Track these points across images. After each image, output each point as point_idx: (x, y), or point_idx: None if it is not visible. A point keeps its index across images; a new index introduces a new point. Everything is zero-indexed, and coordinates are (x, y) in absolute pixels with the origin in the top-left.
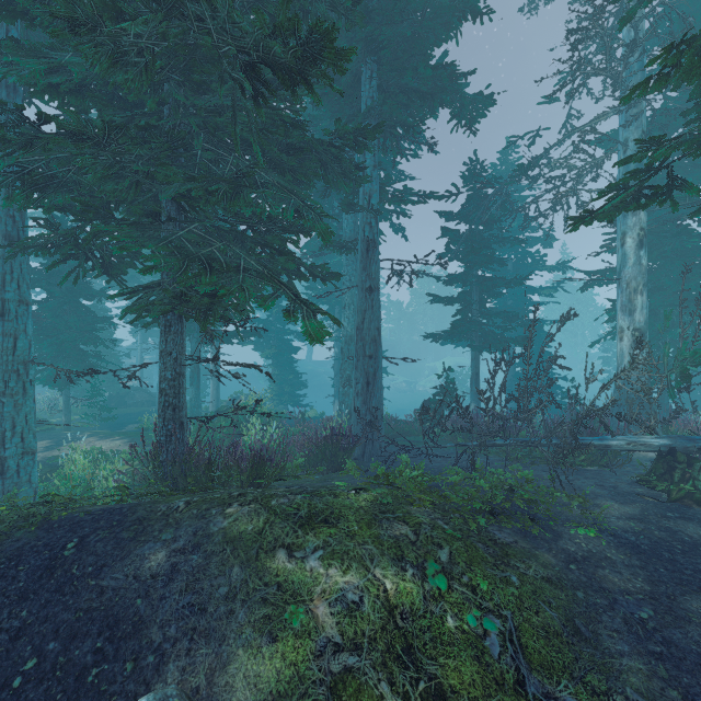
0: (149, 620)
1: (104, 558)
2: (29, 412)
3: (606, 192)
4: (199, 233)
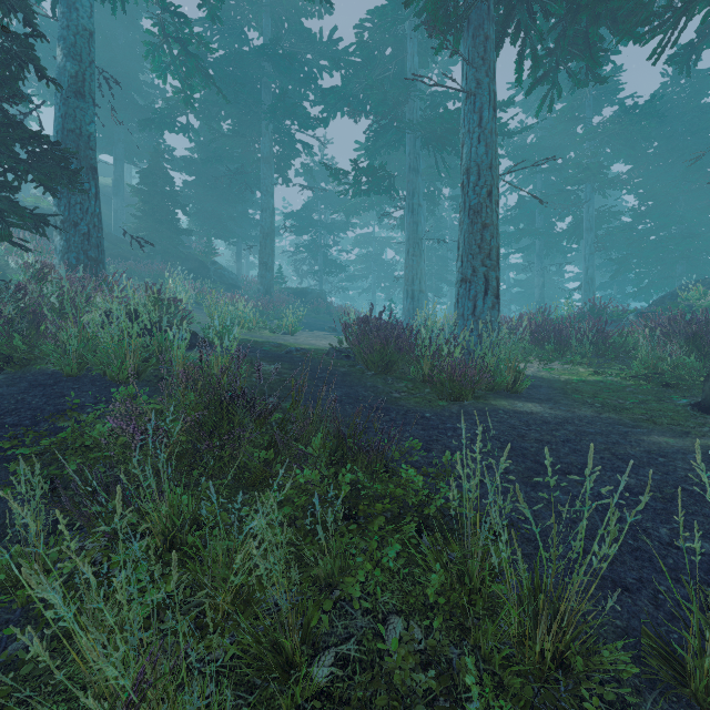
0: None
1: None
2: None
3: None
4: None
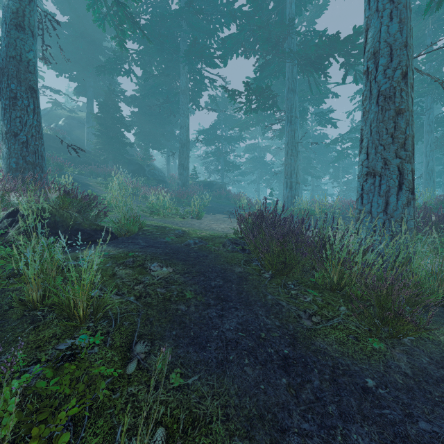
0: None
1: None
2: None
3: None
4: None
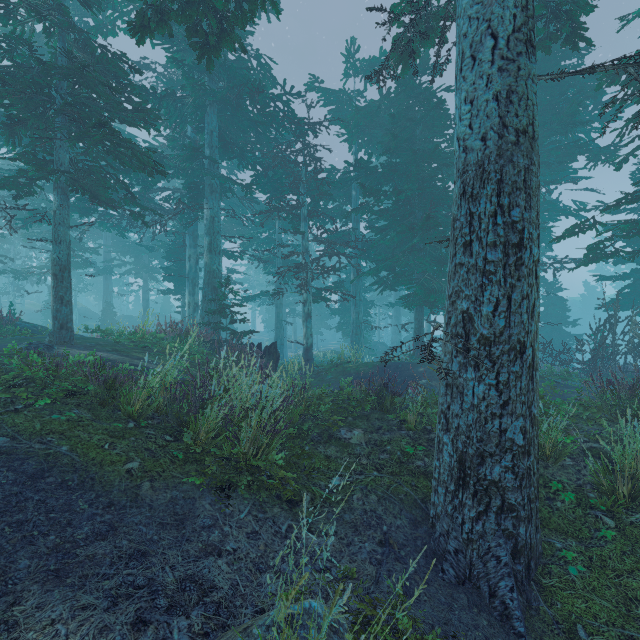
0: (421, 377)
1: (408, 368)
2: (362, 342)
3: (586, 255)
4: (428, 278)
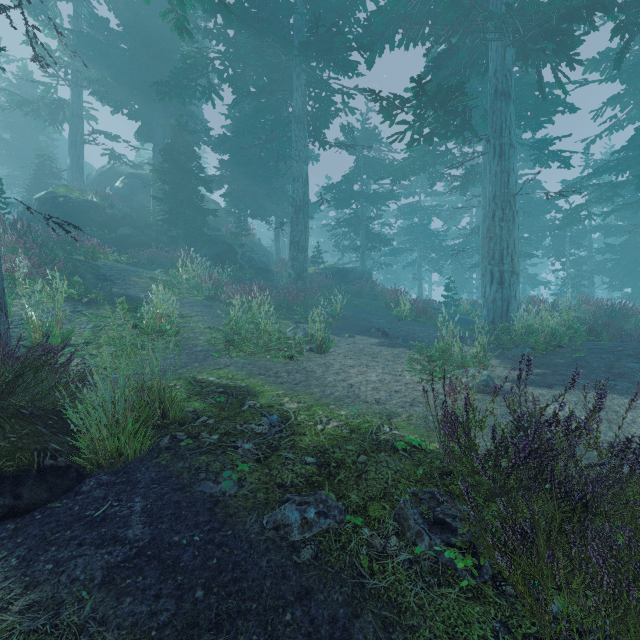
0: None
1: None
2: None
3: None
4: None
